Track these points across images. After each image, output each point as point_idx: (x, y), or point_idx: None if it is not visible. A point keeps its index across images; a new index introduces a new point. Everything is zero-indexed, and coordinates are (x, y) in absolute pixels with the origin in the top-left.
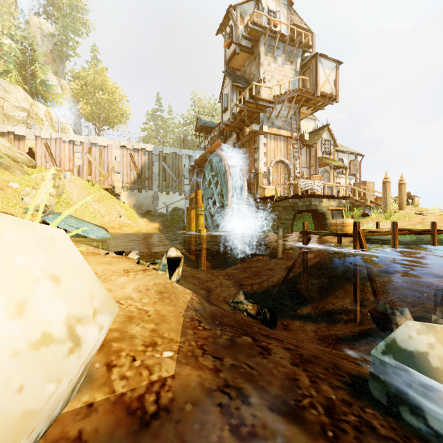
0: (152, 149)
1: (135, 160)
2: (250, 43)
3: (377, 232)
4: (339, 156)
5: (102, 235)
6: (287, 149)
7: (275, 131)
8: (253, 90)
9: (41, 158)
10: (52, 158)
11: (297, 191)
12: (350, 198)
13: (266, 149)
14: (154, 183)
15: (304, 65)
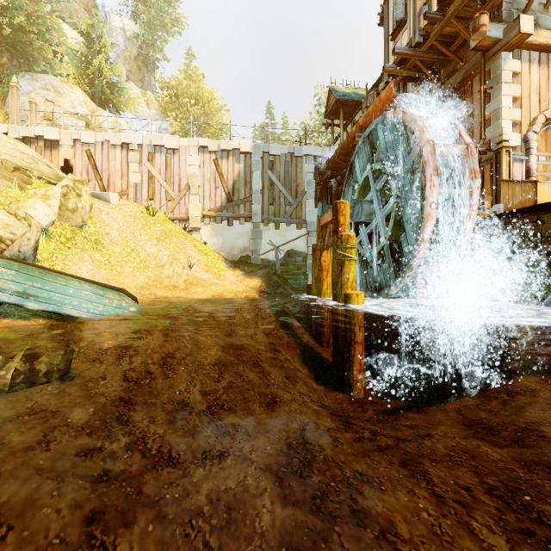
0: (251, 149)
1: (222, 170)
2: None
3: None
4: None
5: (106, 310)
6: None
7: (545, 37)
8: None
9: (81, 175)
10: (97, 173)
11: None
12: None
13: (518, 87)
14: (253, 209)
15: None
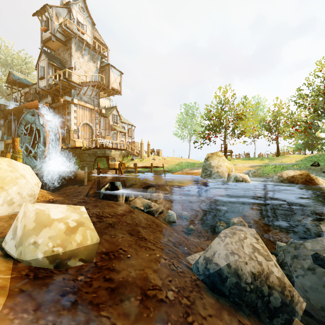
0: None
1: None
2: (63, 37)
3: (129, 167)
4: (123, 125)
5: None
6: (91, 117)
7: (82, 103)
8: (67, 74)
9: None
10: None
11: (97, 144)
12: (127, 150)
13: (76, 114)
14: None
15: (102, 67)
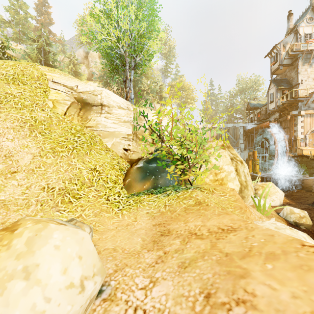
0: (222, 126)
1: None
2: (290, 60)
3: None
4: None
5: None
6: None
7: (310, 112)
8: (293, 93)
9: None
10: None
11: None
12: None
13: (303, 124)
14: None
15: None
